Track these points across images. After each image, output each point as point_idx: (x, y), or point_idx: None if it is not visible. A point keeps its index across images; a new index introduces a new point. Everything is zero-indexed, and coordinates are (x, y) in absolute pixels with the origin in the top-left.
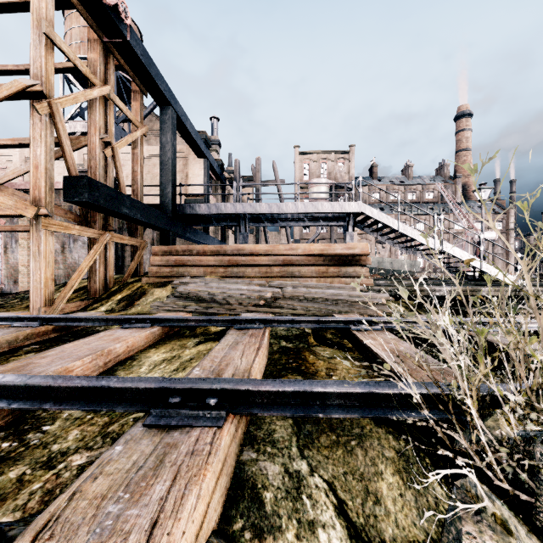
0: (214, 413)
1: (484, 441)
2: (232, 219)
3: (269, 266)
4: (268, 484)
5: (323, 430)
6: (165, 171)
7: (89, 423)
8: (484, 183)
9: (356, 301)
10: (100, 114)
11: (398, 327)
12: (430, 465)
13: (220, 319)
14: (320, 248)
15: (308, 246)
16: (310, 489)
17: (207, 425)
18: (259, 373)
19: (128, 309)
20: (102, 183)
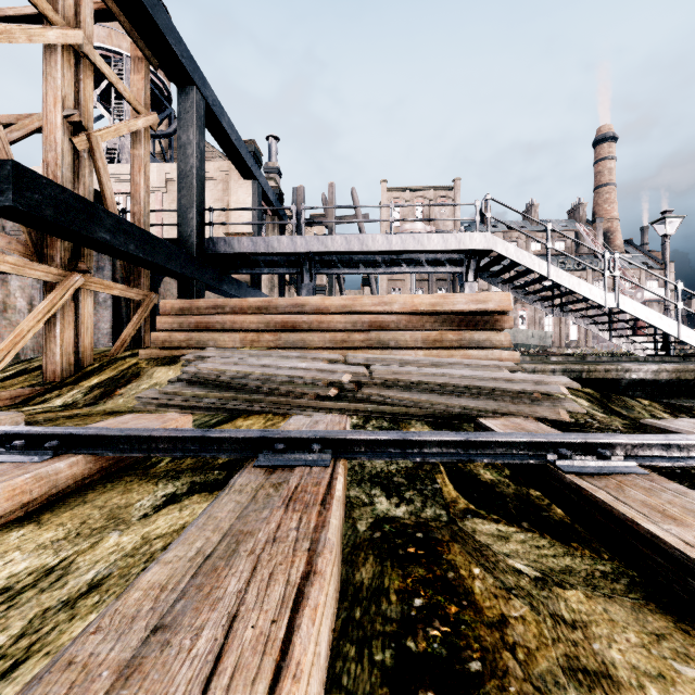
0: None
1: None
2: (292, 265)
3: (346, 332)
4: None
5: None
6: (185, 187)
7: None
8: (670, 210)
9: (510, 390)
10: (64, 76)
11: None
12: None
13: (227, 437)
14: (429, 301)
15: (410, 298)
16: None
17: None
18: None
19: (101, 402)
20: (49, 179)
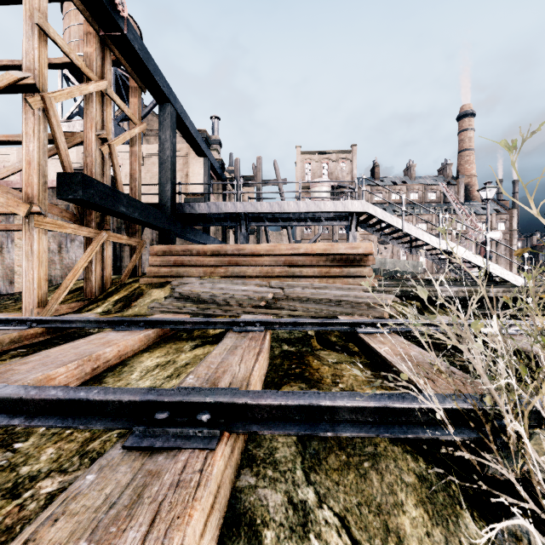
0: (206, 432)
1: (540, 478)
2: (233, 218)
3: (270, 267)
4: (269, 518)
5: (331, 448)
6: (163, 170)
7: (67, 440)
8: (490, 182)
9: (361, 302)
10: (96, 110)
11: (415, 332)
12: (458, 493)
13: (218, 321)
14: (322, 247)
15: (310, 246)
16: (319, 525)
17: (197, 447)
18: (259, 381)
19: (125, 310)
20: (97, 180)
